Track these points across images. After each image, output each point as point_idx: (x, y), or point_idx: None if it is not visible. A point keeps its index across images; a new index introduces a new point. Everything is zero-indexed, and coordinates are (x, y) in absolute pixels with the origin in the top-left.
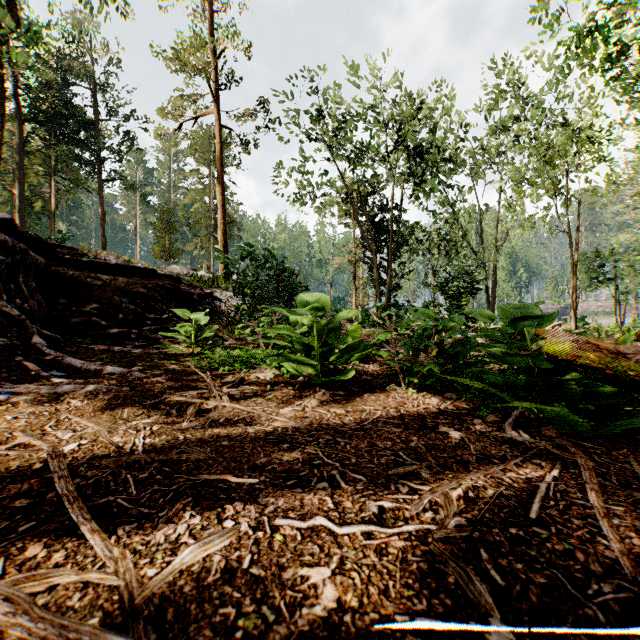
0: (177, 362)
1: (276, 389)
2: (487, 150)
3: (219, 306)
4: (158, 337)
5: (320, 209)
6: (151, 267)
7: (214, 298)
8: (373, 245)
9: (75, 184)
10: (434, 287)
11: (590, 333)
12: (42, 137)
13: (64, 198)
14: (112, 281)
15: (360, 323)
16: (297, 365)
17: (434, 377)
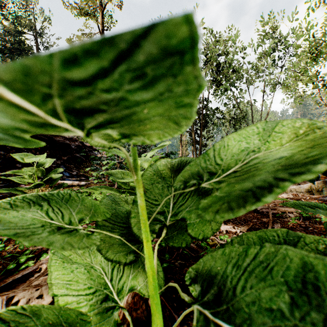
0: None
1: None
2: (257, 67)
3: (96, 154)
4: None
5: None
6: None
7: (93, 149)
8: None
9: None
10: None
11: None
12: (8, 62)
13: None
14: None
15: None
16: (111, 265)
17: None
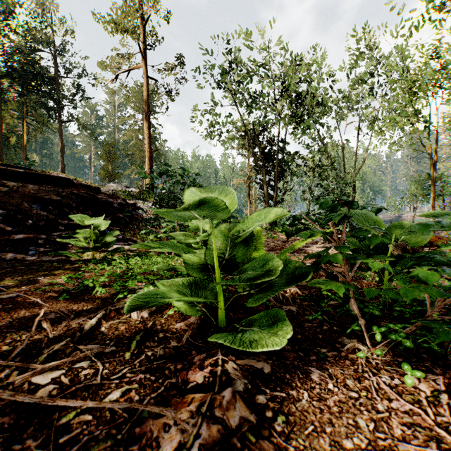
0: (60, 274)
1: (143, 354)
2: (349, 97)
3: (140, 214)
4: (67, 242)
5: (223, 142)
6: (93, 184)
7: (137, 208)
8: (263, 169)
9: (42, 125)
10: (314, 199)
11: (449, 236)
12: (16, 89)
13: (33, 135)
14: (21, 188)
15: (283, 231)
16: (191, 290)
17: (394, 312)
